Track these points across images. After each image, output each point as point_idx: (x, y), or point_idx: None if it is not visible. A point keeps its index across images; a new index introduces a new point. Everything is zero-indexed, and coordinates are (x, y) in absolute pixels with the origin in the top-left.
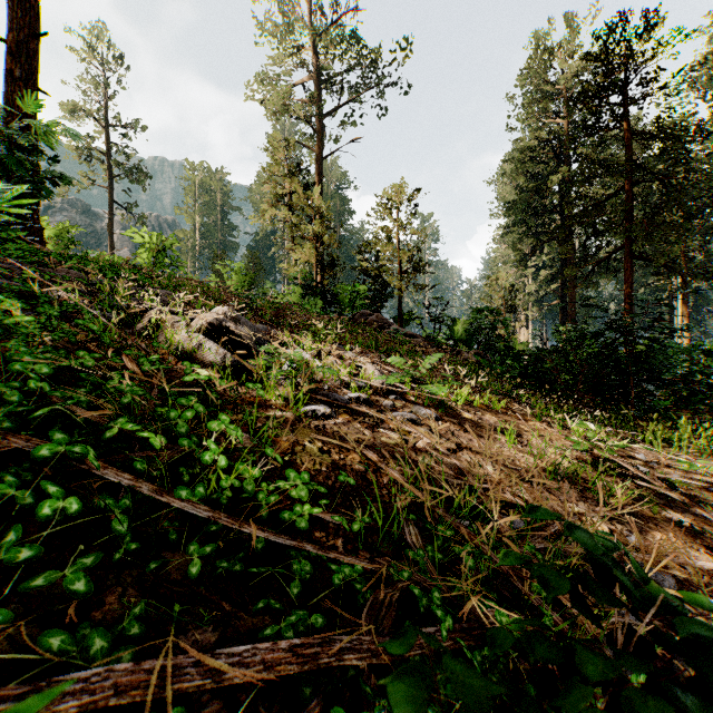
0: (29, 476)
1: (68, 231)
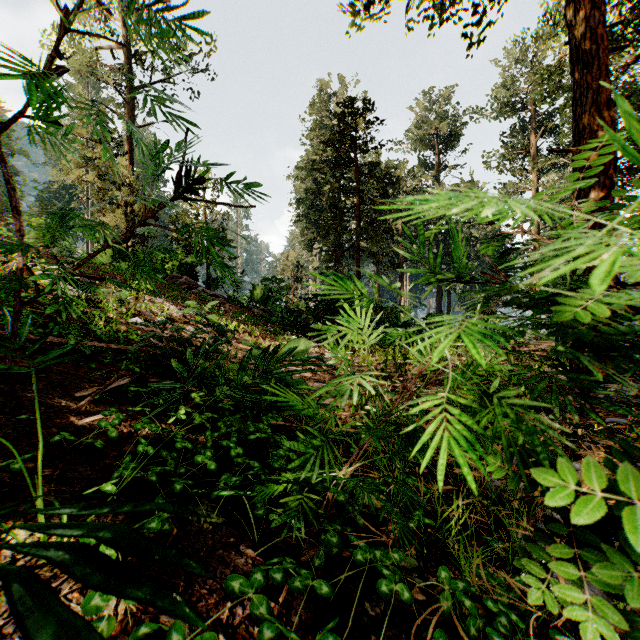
0: None
1: None
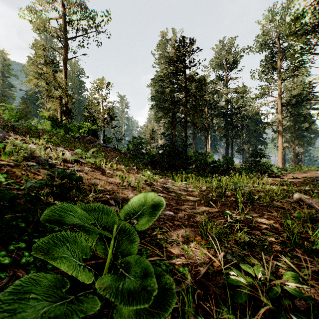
0: None
1: None
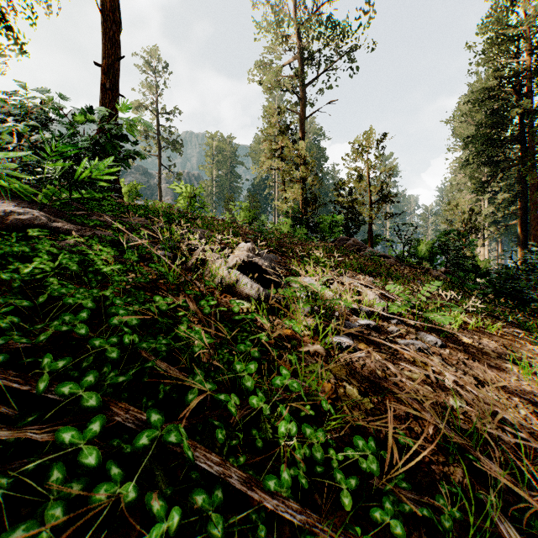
0: (127, 448)
1: (135, 187)
